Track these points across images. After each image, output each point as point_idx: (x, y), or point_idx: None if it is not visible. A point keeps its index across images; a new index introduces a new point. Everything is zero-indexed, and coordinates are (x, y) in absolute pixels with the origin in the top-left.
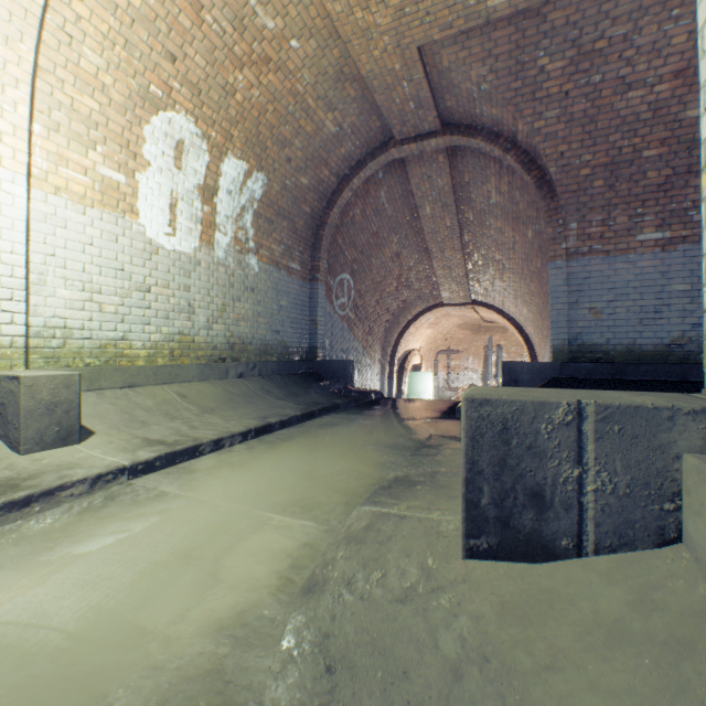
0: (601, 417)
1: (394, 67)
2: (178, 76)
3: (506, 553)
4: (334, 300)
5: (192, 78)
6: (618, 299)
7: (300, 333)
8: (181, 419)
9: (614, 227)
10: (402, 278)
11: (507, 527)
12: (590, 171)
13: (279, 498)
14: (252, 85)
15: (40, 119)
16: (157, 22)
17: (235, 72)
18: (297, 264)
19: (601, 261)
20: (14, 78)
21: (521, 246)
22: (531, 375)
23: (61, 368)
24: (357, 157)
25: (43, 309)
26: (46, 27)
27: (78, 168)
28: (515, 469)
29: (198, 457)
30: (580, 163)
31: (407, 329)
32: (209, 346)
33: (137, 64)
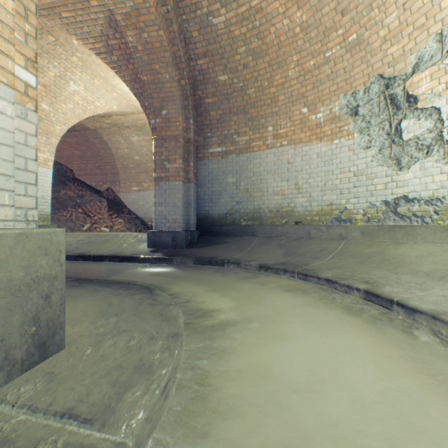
0: None
1: None
2: None
3: None
4: None
5: None
6: None
7: None
8: None
9: None
10: None
11: None
12: None
13: None
14: None
15: None
16: None
17: None
18: None
19: None
20: None
21: None
22: None
23: None
24: None
25: None
26: None
27: None
28: None
29: None
30: None
31: None
32: None
33: None
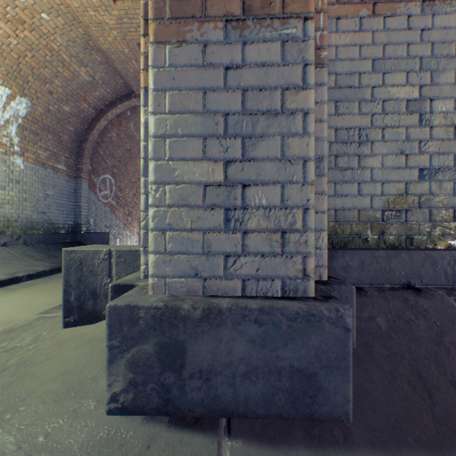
0: (118, 255)
1: (124, 51)
2: None
3: (82, 322)
4: (98, 192)
5: None
6: None
7: (66, 214)
8: None
9: None
10: None
11: (83, 310)
12: None
13: None
14: (9, 35)
15: None
16: None
17: None
18: (63, 165)
19: None
20: None
21: None
22: None
23: None
24: (110, 99)
25: None
26: None
27: None
28: (86, 282)
29: None
30: None
31: None
32: None
33: None
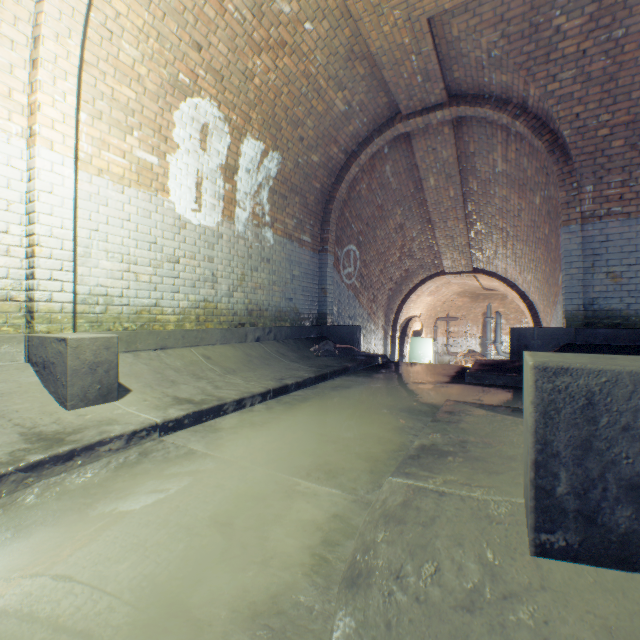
0: None
1: (403, 42)
2: (203, 64)
3: (592, 555)
4: (341, 270)
5: (215, 66)
6: (639, 262)
7: (310, 301)
8: (206, 379)
9: (636, 188)
10: (404, 248)
11: (593, 524)
12: (609, 131)
13: (302, 461)
14: (268, 69)
15: (85, 109)
16: (185, 14)
17: (254, 57)
18: (308, 236)
19: (621, 224)
20: (64, 71)
21: (527, 213)
22: (542, 341)
23: (103, 332)
24: (364, 133)
25: (88, 278)
26: (91, 24)
27: (118, 151)
28: (605, 454)
29: (222, 415)
30: (598, 124)
31: (409, 296)
32: (229, 313)
33: (167, 55)
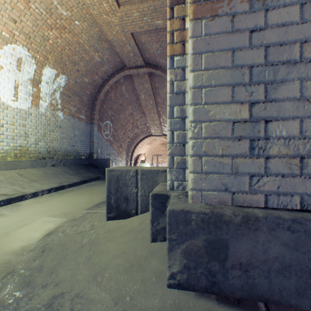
0: (142, 173)
1: (122, 39)
2: (18, 29)
3: (118, 217)
4: (103, 132)
5: (25, 31)
6: None
7: (85, 146)
8: (18, 185)
9: None
10: (134, 124)
11: (119, 209)
12: None
13: (56, 212)
14: (57, 37)
15: None
16: (5, 4)
17: (48, 30)
18: (83, 116)
19: None
20: None
21: None
22: None
23: None
24: (111, 72)
25: None
26: None
27: None
28: (121, 191)
29: (24, 200)
30: None
31: (137, 145)
32: (36, 152)
33: None
